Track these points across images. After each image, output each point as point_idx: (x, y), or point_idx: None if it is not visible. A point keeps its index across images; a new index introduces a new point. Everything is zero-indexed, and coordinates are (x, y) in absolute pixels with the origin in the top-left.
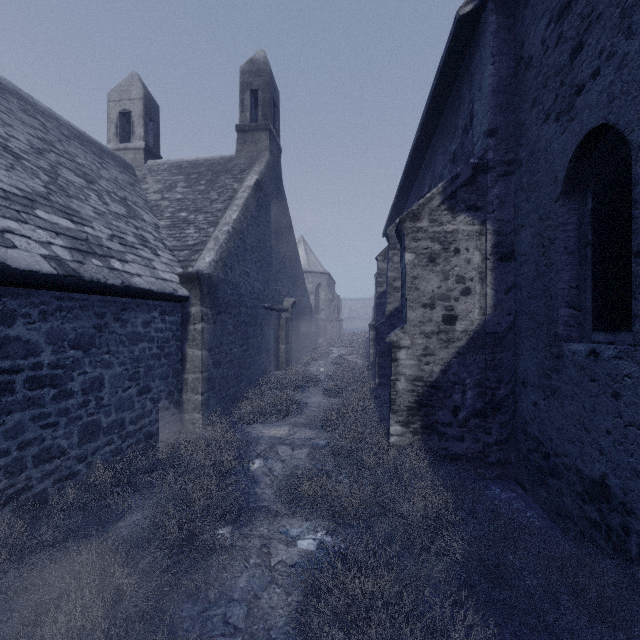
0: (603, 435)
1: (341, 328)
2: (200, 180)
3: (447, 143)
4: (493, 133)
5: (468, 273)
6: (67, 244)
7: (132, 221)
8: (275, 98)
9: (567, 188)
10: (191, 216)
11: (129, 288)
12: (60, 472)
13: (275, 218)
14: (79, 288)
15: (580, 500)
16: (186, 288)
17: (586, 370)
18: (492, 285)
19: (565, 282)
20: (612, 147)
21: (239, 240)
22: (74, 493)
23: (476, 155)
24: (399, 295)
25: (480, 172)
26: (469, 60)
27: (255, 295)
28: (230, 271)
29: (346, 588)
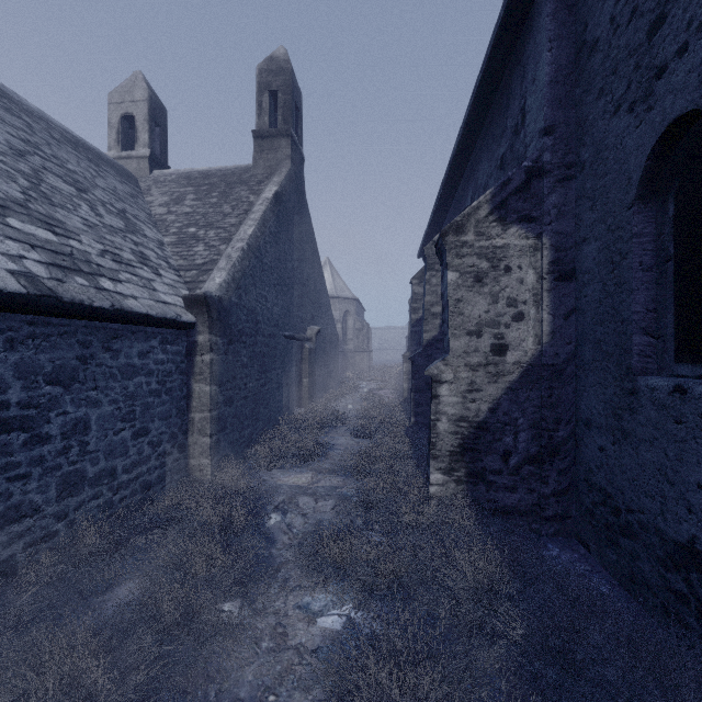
0: (693, 489)
1: (371, 360)
2: (212, 192)
3: (493, 148)
4: (550, 131)
5: (521, 295)
6: (44, 259)
7: (131, 236)
8: (297, 101)
9: (643, 192)
10: (201, 232)
11: (121, 312)
12: (33, 534)
13: (297, 236)
14: (56, 311)
15: (661, 566)
16: (192, 313)
17: (669, 410)
18: (549, 309)
19: (640, 304)
20: (701, 140)
21: (255, 259)
22: (51, 558)
23: (530, 157)
24: (437, 322)
25: (535, 177)
26: (520, 49)
27: (274, 322)
28: (244, 294)
29: (380, 687)
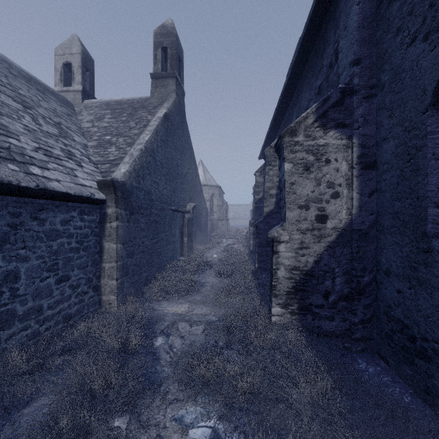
0: None
1: (228, 225)
2: (123, 113)
3: (313, 81)
4: (358, 62)
5: (337, 180)
6: None
7: (62, 139)
8: (180, 54)
9: (436, 100)
10: (113, 139)
11: (45, 191)
12: None
13: (180, 143)
14: None
15: None
16: (103, 193)
17: None
18: (357, 189)
19: (433, 184)
20: None
21: (150, 157)
22: None
23: (344, 81)
24: (273, 200)
25: (347, 95)
26: (334, 8)
27: (164, 200)
28: (142, 180)
29: None
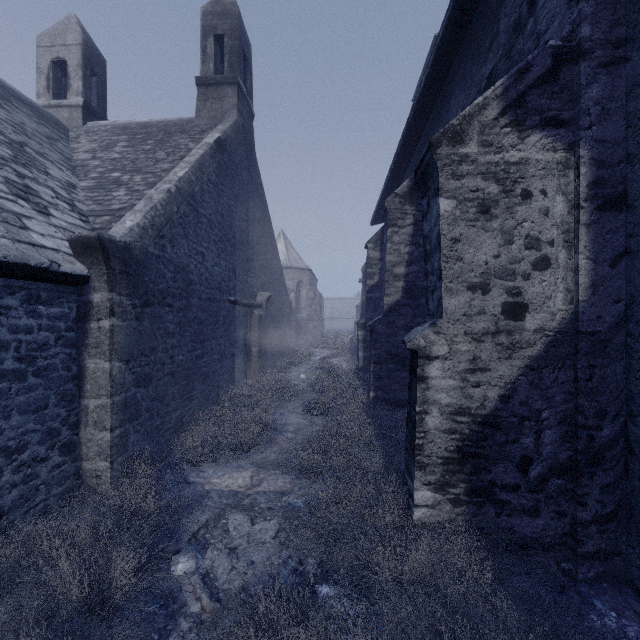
0: None
1: (323, 328)
2: (147, 140)
3: (474, 70)
4: None
5: (545, 232)
6: None
7: (16, 167)
8: (246, 50)
9: None
10: (125, 176)
11: None
12: None
13: (245, 194)
14: None
15: None
16: (84, 263)
17: None
18: (588, 251)
19: None
20: None
21: (187, 206)
22: None
23: (559, 33)
24: (400, 285)
25: (566, 61)
26: None
27: (215, 284)
28: (170, 246)
29: None
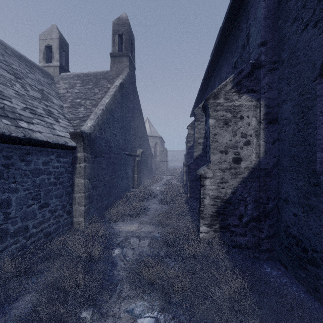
0: None
1: (168, 165)
2: (89, 83)
3: (230, 58)
4: (264, 44)
5: (248, 131)
6: None
7: (44, 102)
8: (132, 39)
9: (322, 71)
10: (82, 101)
11: (30, 139)
12: None
13: (132, 105)
14: None
15: None
16: (74, 141)
17: None
18: (264, 139)
19: (321, 135)
20: None
21: (110, 115)
22: None
23: (253, 58)
24: (201, 147)
25: (256, 68)
26: (246, 4)
27: (120, 147)
28: (104, 132)
29: None
